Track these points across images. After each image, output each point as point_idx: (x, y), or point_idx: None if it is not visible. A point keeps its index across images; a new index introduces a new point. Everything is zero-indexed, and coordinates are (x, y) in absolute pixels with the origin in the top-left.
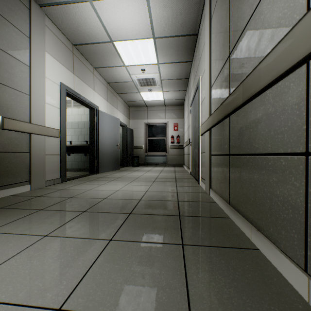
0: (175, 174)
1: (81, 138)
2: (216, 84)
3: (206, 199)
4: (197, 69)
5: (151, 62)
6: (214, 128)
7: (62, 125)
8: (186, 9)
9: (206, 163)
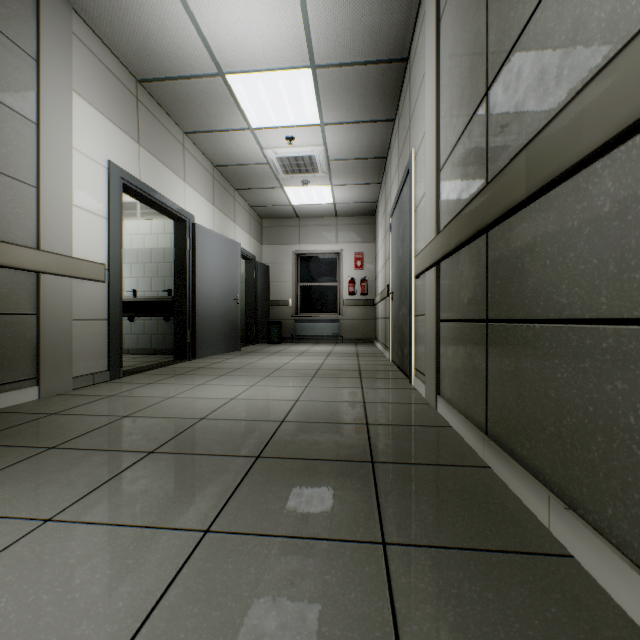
0: (359, 361)
1: (158, 284)
2: (452, 162)
3: (430, 419)
4: (405, 136)
5: (308, 122)
6: (446, 261)
7: (112, 255)
8: (384, 2)
9: (428, 338)
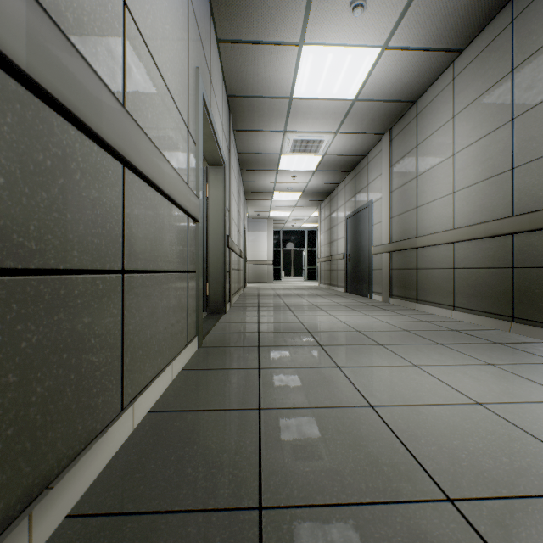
0: None
1: None
2: None
3: None
4: None
5: None
6: None
7: None
8: None
9: None
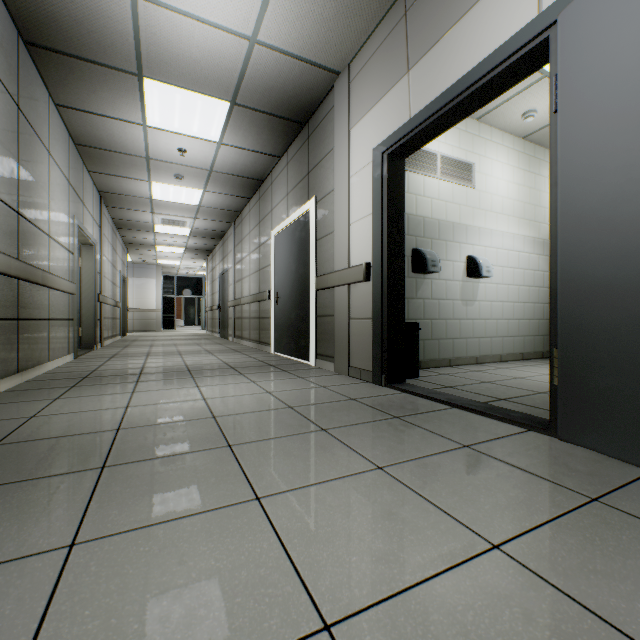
0: None
1: None
2: None
3: (11, 393)
4: None
5: None
6: None
7: (374, 249)
8: None
9: None
